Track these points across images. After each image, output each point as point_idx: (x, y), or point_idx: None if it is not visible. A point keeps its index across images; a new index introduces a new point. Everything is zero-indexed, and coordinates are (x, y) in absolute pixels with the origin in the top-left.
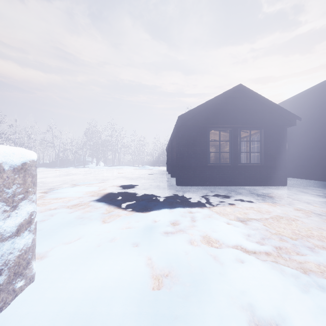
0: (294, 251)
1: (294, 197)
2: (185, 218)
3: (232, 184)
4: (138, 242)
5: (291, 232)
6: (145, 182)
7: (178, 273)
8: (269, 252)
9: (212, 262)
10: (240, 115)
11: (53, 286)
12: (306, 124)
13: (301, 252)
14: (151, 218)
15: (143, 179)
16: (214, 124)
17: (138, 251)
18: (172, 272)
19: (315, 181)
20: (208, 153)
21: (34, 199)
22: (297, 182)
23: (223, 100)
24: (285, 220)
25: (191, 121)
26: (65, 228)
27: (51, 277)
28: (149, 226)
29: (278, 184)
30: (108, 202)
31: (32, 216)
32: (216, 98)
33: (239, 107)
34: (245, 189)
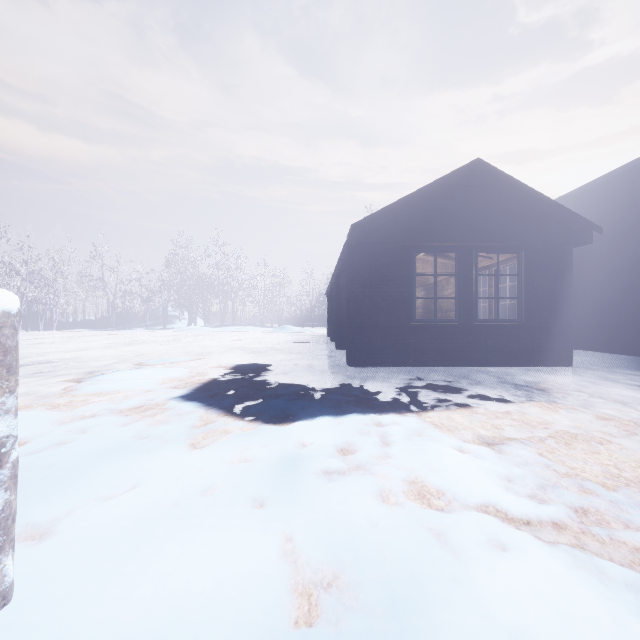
0: (618, 520)
1: (591, 391)
2: (368, 437)
3: (460, 363)
4: (265, 496)
5: (602, 471)
6: (285, 358)
7: (356, 580)
8: (562, 522)
9: (433, 548)
10: (477, 222)
11: (52, 619)
12: (609, 242)
13: (635, 522)
14: (295, 438)
15: (281, 353)
16: (424, 240)
17: (263, 519)
18: (342, 577)
19: (628, 356)
20: (412, 300)
21: (10, 407)
22: (592, 358)
23: (443, 191)
24: (583, 443)
25: (378, 236)
26: (107, 462)
27: (50, 593)
28: (290, 458)
29: (556, 362)
30: (205, 403)
31: (3, 448)
32: (429, 187)
33: (476, 207)
34: (489, 374)
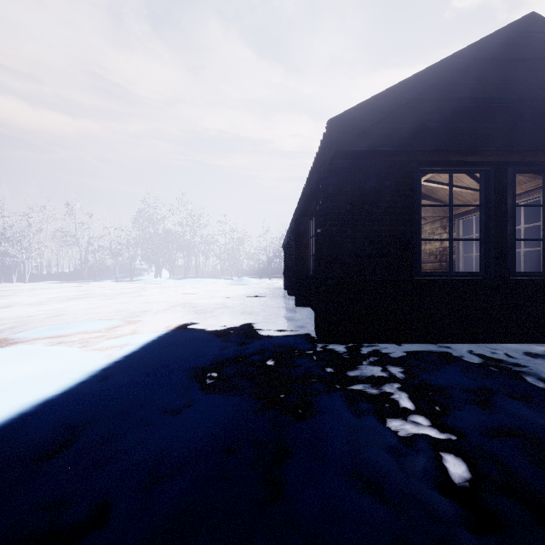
0: None
1: None
2: None
3: (488, 338)
4: None
5: None
6: (233, 321)
7: None
8: None
9: None
10: (526, 118)
11: None
12: None
13: None
14: None
15: (231, 312)
16: (444, 145)
17: None
18: None
19: None
20: (417, 243)
21: None
22: None
23: (472, 69)
24: None
25: (371, 139)
26: None
27: None
28: None
29: None
30: None
31: None
32: (454, 58)
33: (525, 93)
34: None
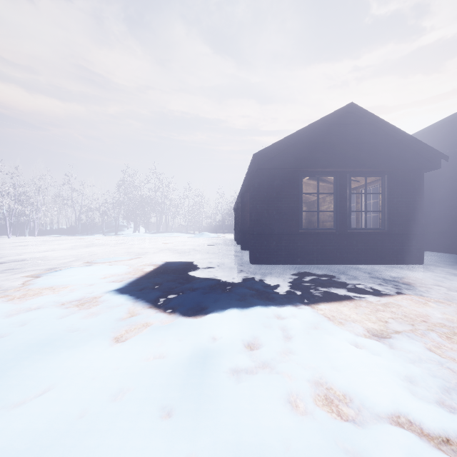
0: None
1: (447, 285)
2: (271, 331)
3: (337, 262)
4: (174, 402)
5: None
6: (202, 257)
7: None
8: None
9: None
10: (351, 152)
11: None
12: (447, 169)
13: None
14: (206, 332)
15: (200, 253)
16: (310, 166)
17: (168, 438)
18: None
19: None
20: (300, 213)
21: None
22: (435, 257)
23: (324, 128)
24: None
25: (274, 163)
26: (31, 359)
27: None
28: (201, 356)
29: (411, 261)
30: (134, 296)
31: None
32: (314, 124)
33: (350, 140)
34: (360, 270)
